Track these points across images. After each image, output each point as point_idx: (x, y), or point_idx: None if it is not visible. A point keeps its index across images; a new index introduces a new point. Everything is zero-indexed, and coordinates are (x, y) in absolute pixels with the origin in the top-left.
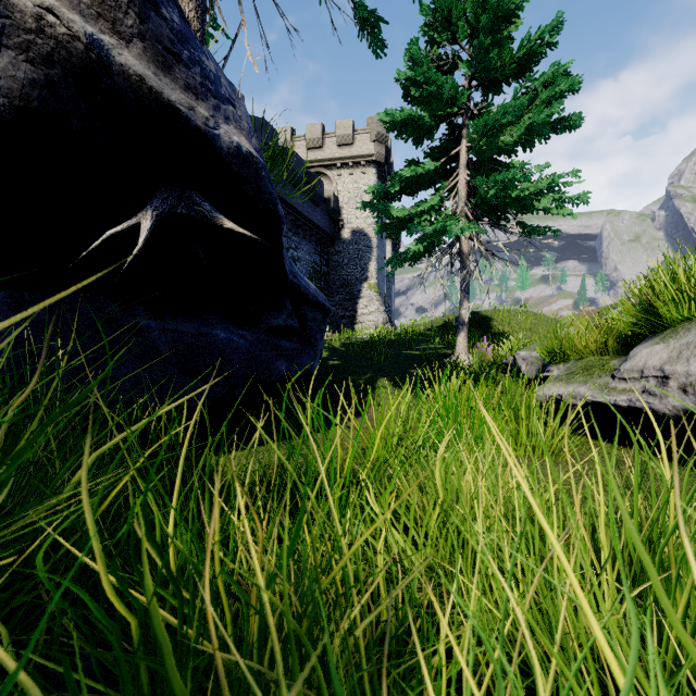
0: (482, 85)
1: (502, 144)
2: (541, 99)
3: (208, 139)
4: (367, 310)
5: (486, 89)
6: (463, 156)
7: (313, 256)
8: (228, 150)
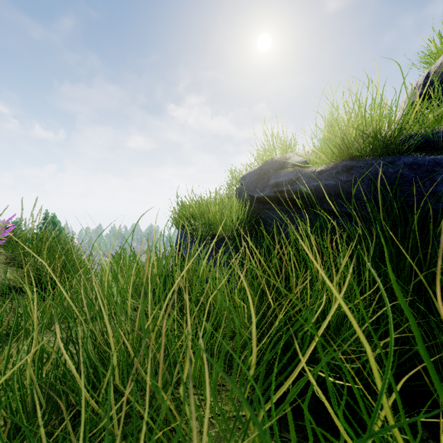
0: None
1: None
2: None
3: None
4: None
5: None
6: None
7: None
8: None
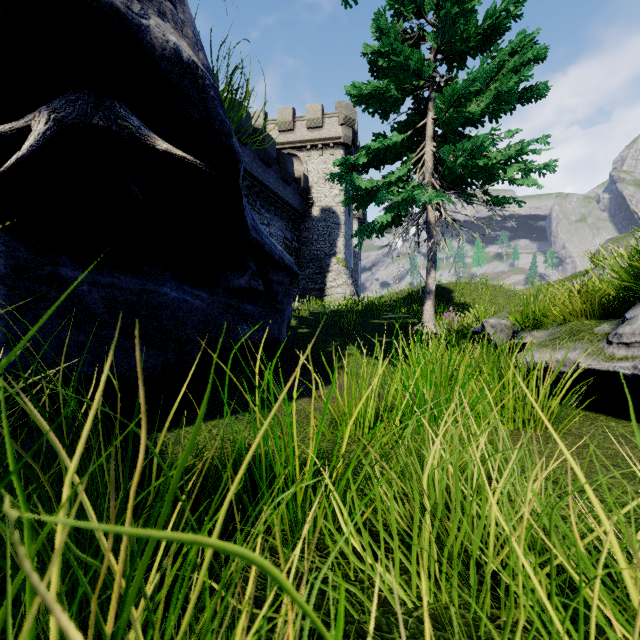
0: (448, 60)
1: (470, 114)
2: (508, 69)
3: (132, 29)
4: (335, 283)
5: (452, 64)
6: (430, 128)
7: (285, 232)
8: (163, 51)
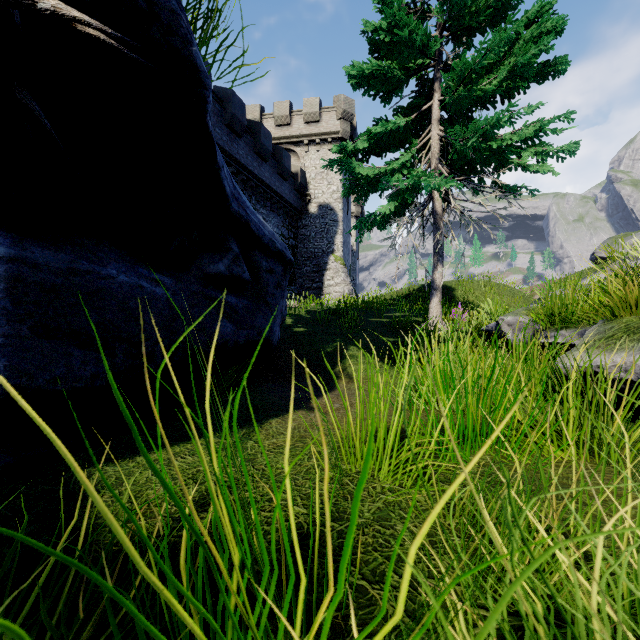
0: (455, 39)
1: (482, 92)
2: (524, 42)
3: None
4: (333, 281)
5: (459, 43)
6: (437, 111)
7: (281, 228)
8: None
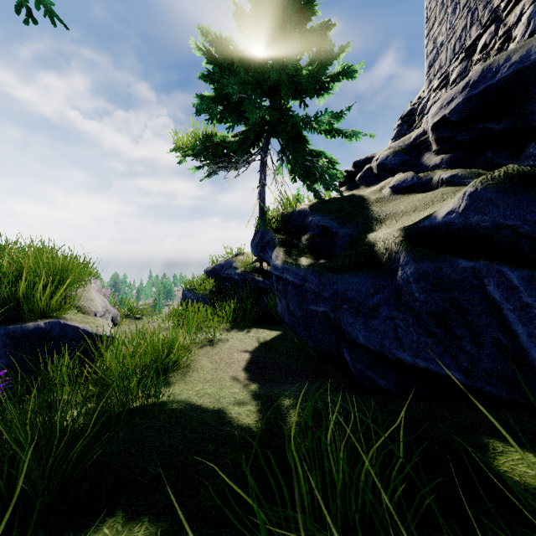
0: None
1: None
2: None
3: None
4: None
5: None
6: None
7: None
8: None
